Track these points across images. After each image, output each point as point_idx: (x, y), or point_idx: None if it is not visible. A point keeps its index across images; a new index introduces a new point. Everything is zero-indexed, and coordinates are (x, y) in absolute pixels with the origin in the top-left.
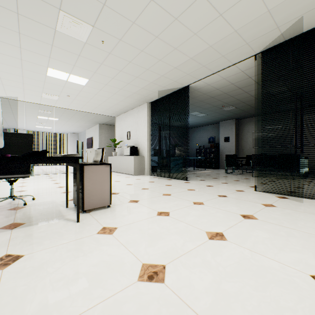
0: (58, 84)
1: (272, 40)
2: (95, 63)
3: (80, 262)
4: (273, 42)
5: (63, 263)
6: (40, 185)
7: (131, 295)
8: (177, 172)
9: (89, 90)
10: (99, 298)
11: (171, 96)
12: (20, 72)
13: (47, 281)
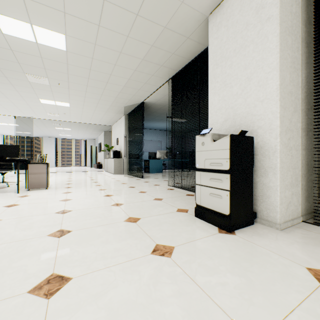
0: (53, 107)
1: (168, 71)
2: (65, 94)
3: None
4: (170, 72)
5: None
6: None
7: None
8: (156, 172)
9: (75, 109)
10: None
11: (136, 110)
12: (25, 102)
13: None
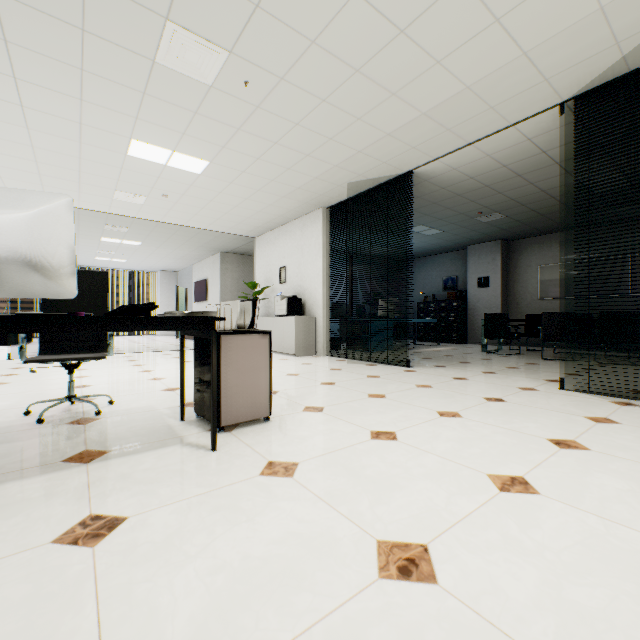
0: (148, 173)
1: (602, 70)
2: (225, 127)
3: (245, 534)
4: (603, 75)
5: (212, 535)
6: (115, 375)
7: (377, 609)
8: (382, 349)
9: (208, 184)
10: (311, 612)
11: (373, 194)
12: (77, 148)
13: (192, 573)
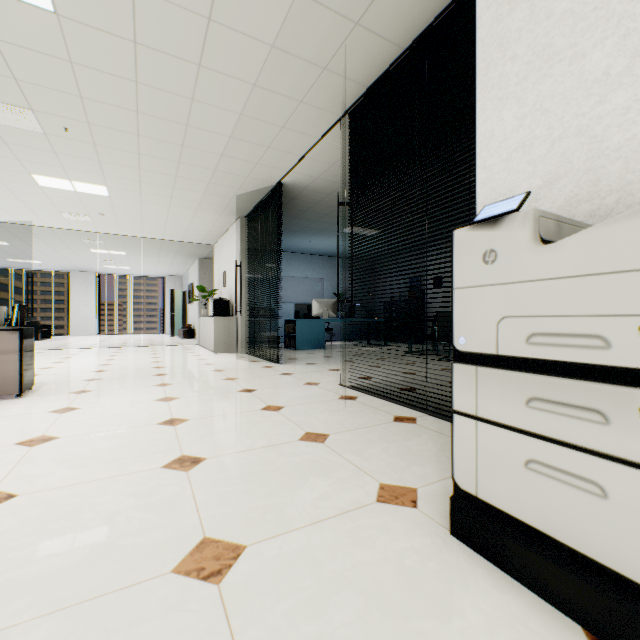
0: (71, 198)
1: (342, 90)
2: (89, 161)
3: None
4: (347, 93)
5: None
6: None
7: None
8: (312, 348)
9: (125, 204)
10: None
11: (265, 204)
12: (2, 184)
13: None
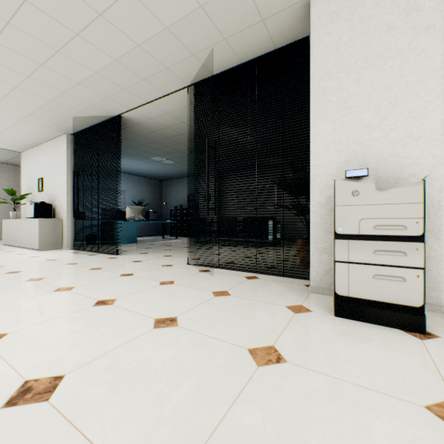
0: None
1: (197, 70)
2: None
3: None
4: (200, 73)
5: None
6: None
7: None
8: (128, 242)
9: None
10: None
11: (99, 128)
12: None
13: None
